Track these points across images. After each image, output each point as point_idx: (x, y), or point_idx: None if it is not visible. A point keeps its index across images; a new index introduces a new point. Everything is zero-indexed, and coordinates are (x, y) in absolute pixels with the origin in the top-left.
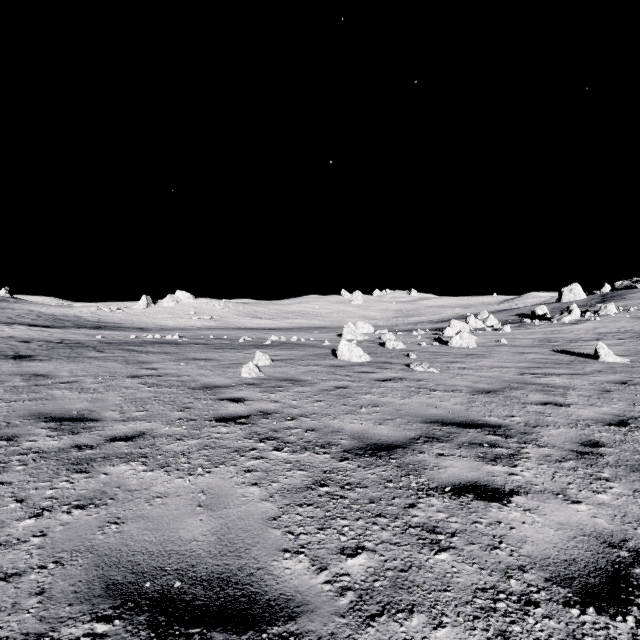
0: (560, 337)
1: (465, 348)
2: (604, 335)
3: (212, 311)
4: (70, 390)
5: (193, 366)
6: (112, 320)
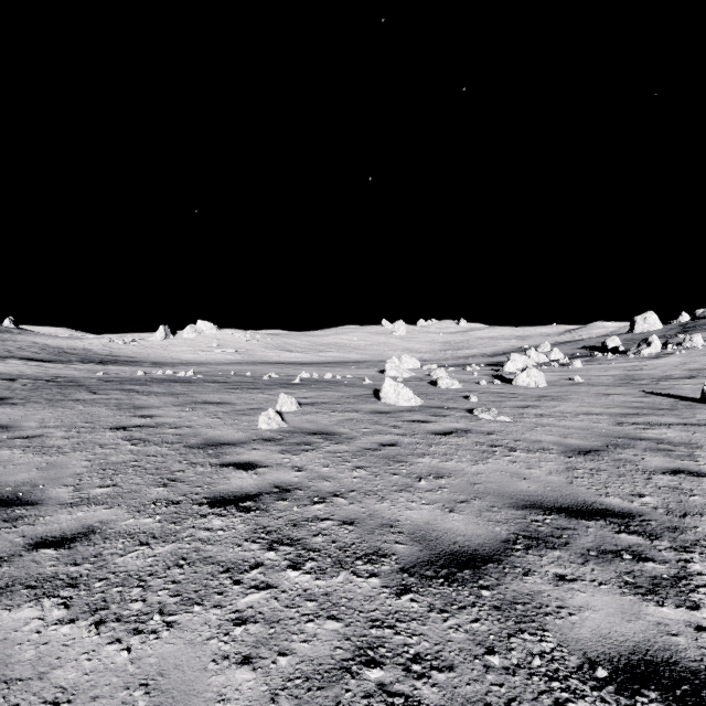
0: (644, 374)
1: (534, 388)
2: (698, 372)
3: (237, 343)
4: (24, 450)
5: (200, 412)
6: (125, 353)
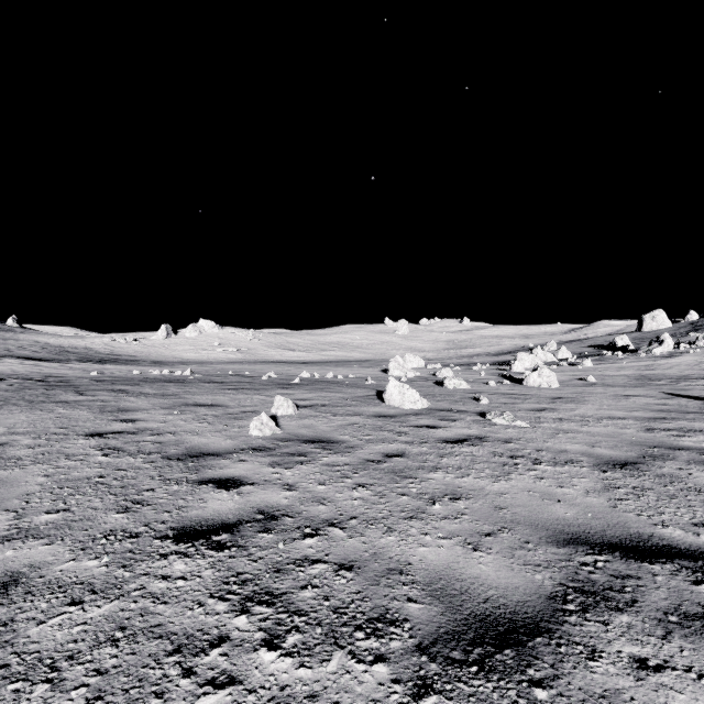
0: (660, 374)
1: (546, 388)
2: None
3: (239, 342)
4: None
5: (188, 416)
6: (126, 352)
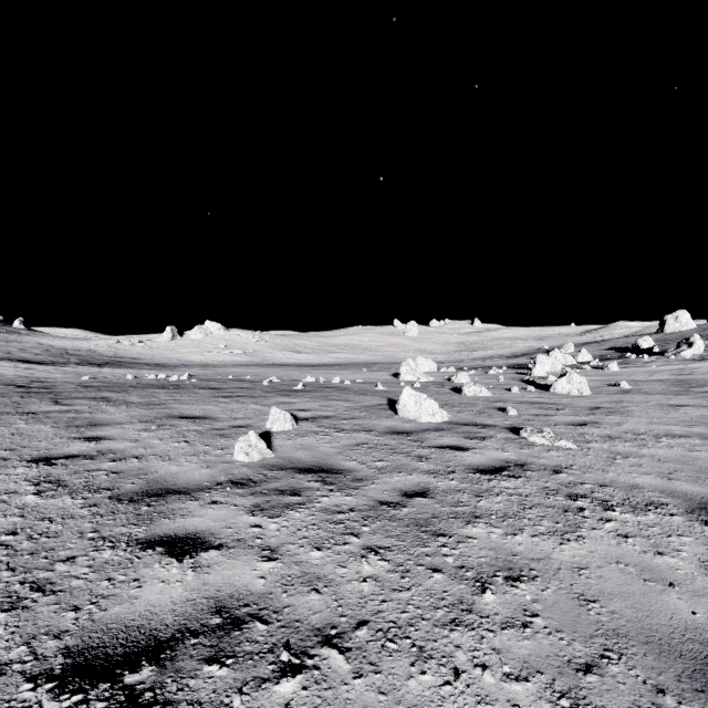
0: (699, 379)
1: (578, 396)
2: None
3: (245, 344)
4: None
5: (166, 432)
6: (130, 355)
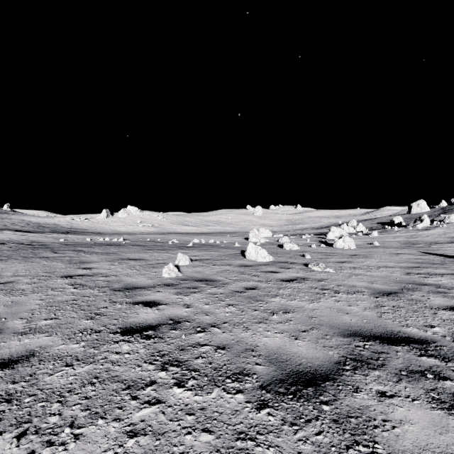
0: (420, 240)
1: (347, 249)
2: None
3: (153, 220)
4: None
5: (124, 266)
6: (81, 227)
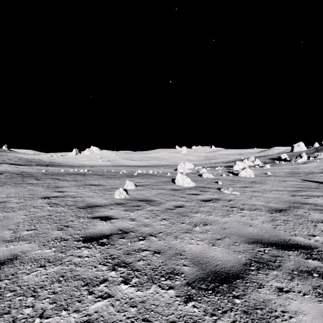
0: (300, 171)
1: (248, 177)
2: None
3: (109, 157)
4: None
5: (87, 190)
6: (57, 161)
